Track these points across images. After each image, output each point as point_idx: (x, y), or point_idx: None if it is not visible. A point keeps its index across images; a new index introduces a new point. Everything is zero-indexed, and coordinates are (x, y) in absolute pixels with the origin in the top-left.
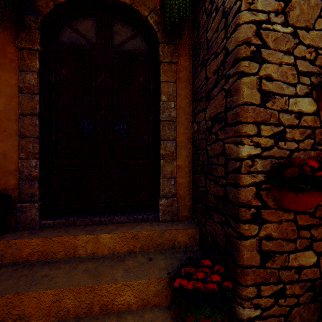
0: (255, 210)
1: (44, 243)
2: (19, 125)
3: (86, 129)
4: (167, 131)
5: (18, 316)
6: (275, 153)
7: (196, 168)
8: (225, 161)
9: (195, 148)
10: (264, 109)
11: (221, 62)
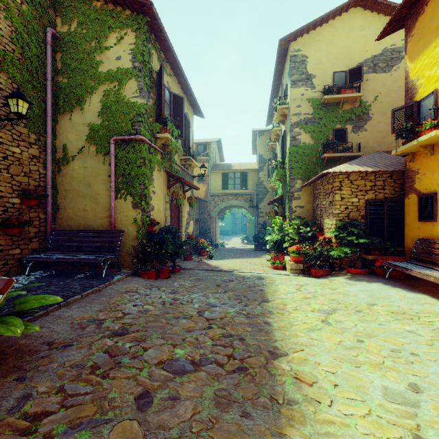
0: None
1: None
2: None
3: None
4: None
5: None
6: (4, 216)
7: None
8: None
9: None
10: None
11: None
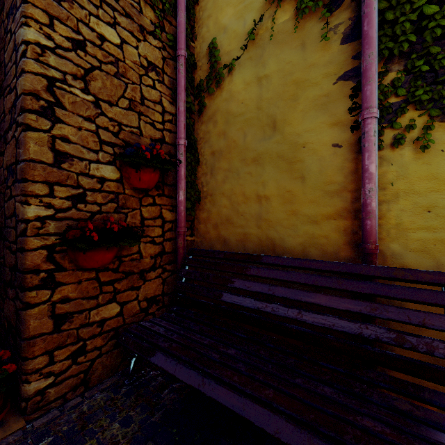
0: (47, 274)
1: None
2: None
3: None
4: None
5: None
6: (74, 214)
7: None
8: (16, 223)
9: None
10: (60, 170)
11: (14, 102)
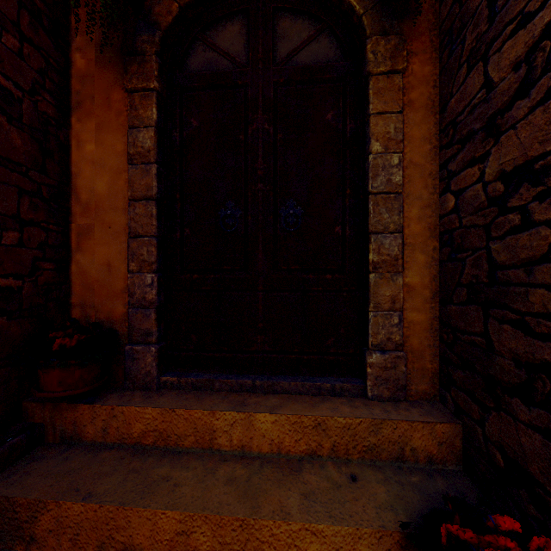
0: None
1: (164, 417)
2: (128, 217)
3: (230, 219)
4: (383, 214)
5: (123, 546)
6: None
7: (452, 292)
8: None
9: (449, 248)
10: None
11: (544, 29)
